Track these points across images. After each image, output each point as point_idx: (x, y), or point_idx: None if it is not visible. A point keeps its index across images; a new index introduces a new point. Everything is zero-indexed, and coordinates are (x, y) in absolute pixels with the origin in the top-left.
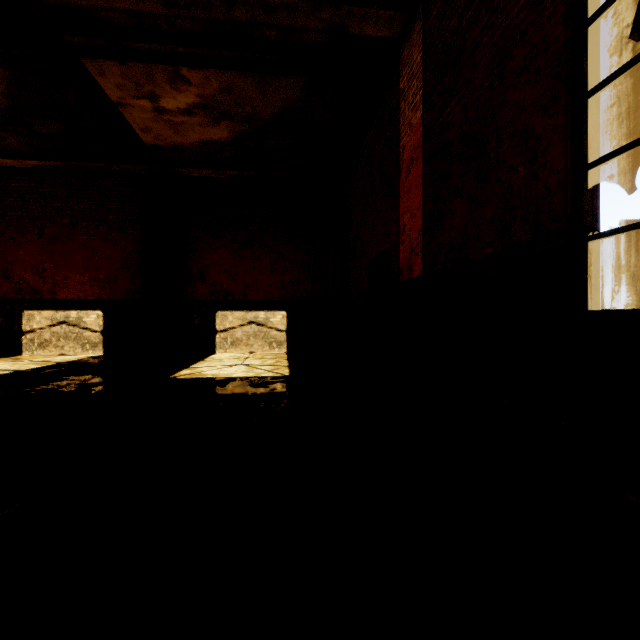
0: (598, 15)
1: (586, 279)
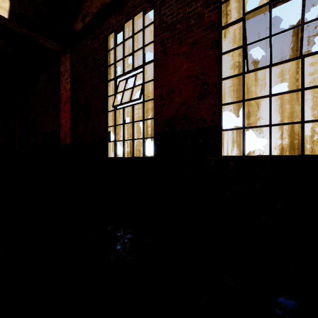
0: (109, 96)
1: (108, 150)
